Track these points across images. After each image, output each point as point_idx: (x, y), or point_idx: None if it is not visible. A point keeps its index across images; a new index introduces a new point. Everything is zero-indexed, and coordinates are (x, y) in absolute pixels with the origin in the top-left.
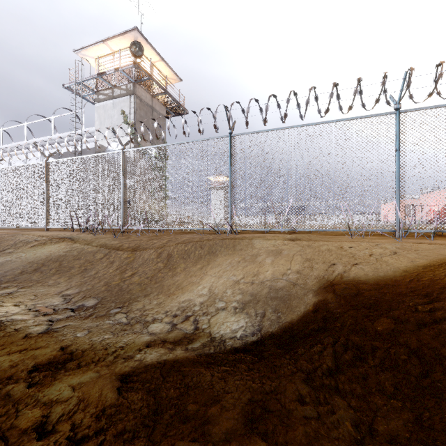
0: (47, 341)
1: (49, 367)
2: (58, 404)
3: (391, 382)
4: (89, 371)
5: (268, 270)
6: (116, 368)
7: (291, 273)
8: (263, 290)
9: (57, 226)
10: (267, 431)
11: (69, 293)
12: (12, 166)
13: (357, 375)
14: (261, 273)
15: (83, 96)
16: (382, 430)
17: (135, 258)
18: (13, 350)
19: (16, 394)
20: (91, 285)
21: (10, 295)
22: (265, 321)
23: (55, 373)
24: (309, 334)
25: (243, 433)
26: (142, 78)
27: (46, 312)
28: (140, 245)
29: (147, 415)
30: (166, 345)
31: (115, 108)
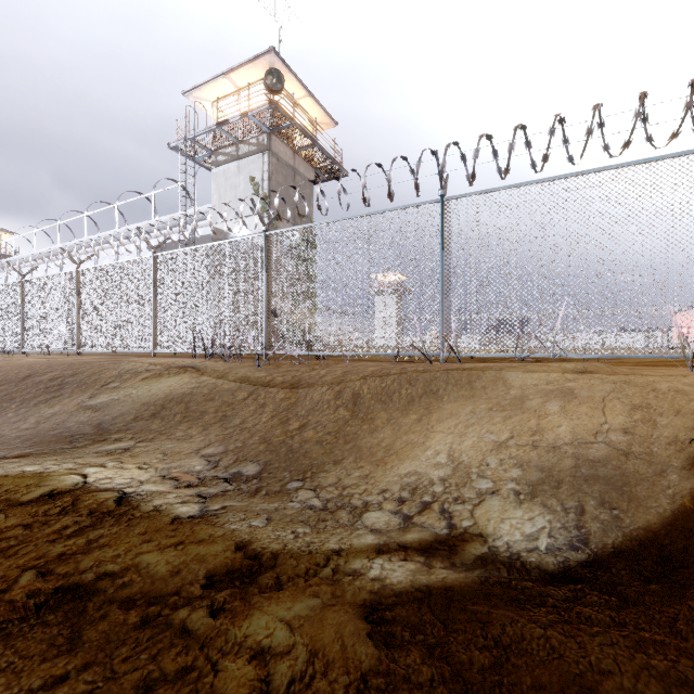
0: (209, 531)
1: (230, 580)
2: (277, 657)
3: None
4: (302, 595)
5: (560, 425)
6: (345, 594)
7: (612, 433)
8: (563, 462)
9: (168, 350)
10: None
11: (211, 451)
12: (107, 264)
13: None
14: (547, 431)
15: (196, 159)
16: None
17: (298, 399)
18: (164, 544)
19: (197, 627)
20: (241, 440)
21: (127, 452)
22: (590, 522)
23: (244, 592)
24: None
25: None
26: (281, 125)
27: (188, 482)
28: (301, 379)
29: None
30: (412, 554)
31: (240, 173)
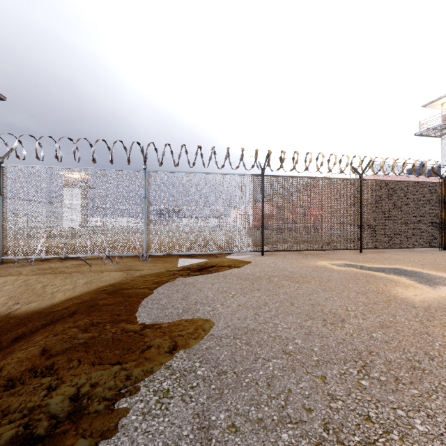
0: None
1: None
2: None
3: None
4: None
5: None
6: None
7: None
8: None
9: None
10: None
11: None
12: None
13: None
14: None
15: None
16: None
17: None
18: None
19: None
20: None
21: None
22: None
23: None
24: None
25: None
26: None
27: None
28: None
29: None
30: None
31: None
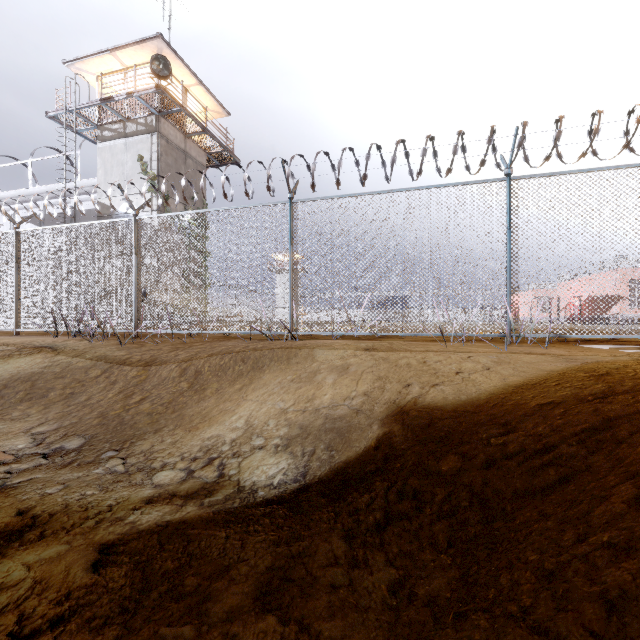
0: None
1: None
2: (3, 590)
3: (446, 534)
4: (56, 542)
5: (327, 392)
6: (95, 537)
7: (356, 396)
8: (317, 420)
9: (33, 329)
10: (281, 605)
11: (43, 430)
12: None
13: (409, 528)
14: (318, 397)
15: (79, 131)
16: (423, 593)
17: (148, 376)
18: None
19: None
20: (78, 417)
21: None
22: (314, 463)
23: (5, 547)
24: (364, 478)
25: (251, 609)
26: (169, 109)
27: (3, 460)
28: (157, 357)
29: (128, 596)
30: (173, 500)
31: (128, 151)
